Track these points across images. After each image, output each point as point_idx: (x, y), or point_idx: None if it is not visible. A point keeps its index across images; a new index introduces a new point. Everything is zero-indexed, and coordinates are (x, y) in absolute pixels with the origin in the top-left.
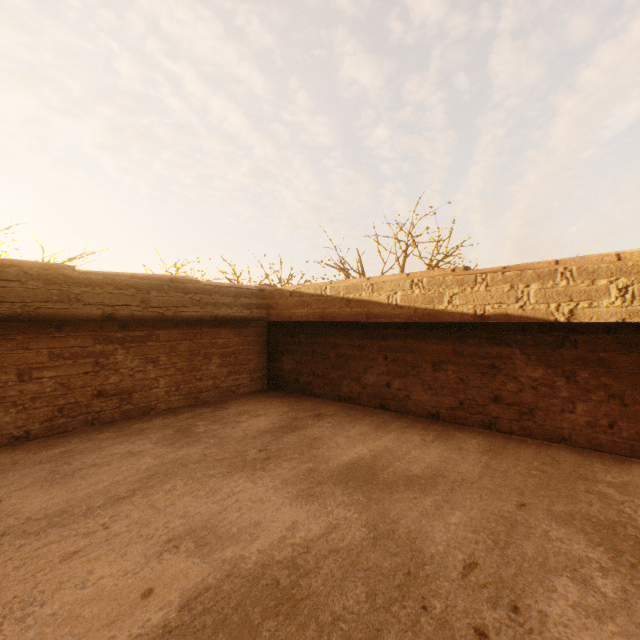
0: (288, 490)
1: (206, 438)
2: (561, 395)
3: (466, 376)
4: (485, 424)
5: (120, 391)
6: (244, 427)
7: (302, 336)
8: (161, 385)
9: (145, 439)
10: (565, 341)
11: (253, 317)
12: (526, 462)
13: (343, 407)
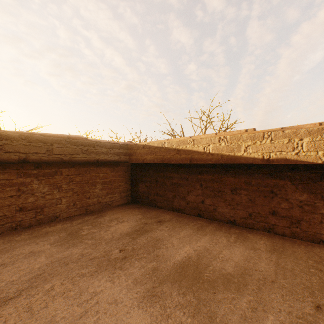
0: (137, 290)
1: (86, 240)
2: (320, 212)
3: (253, 198)
4: (266, 229)
5: (35, 207)
6: (112, 230)
7: (150, 172)
8: (63, 202)
9: (46, 240)
10: (323, 176)
11: (121, 160)
12: (303, 261)
13: (175, 215)
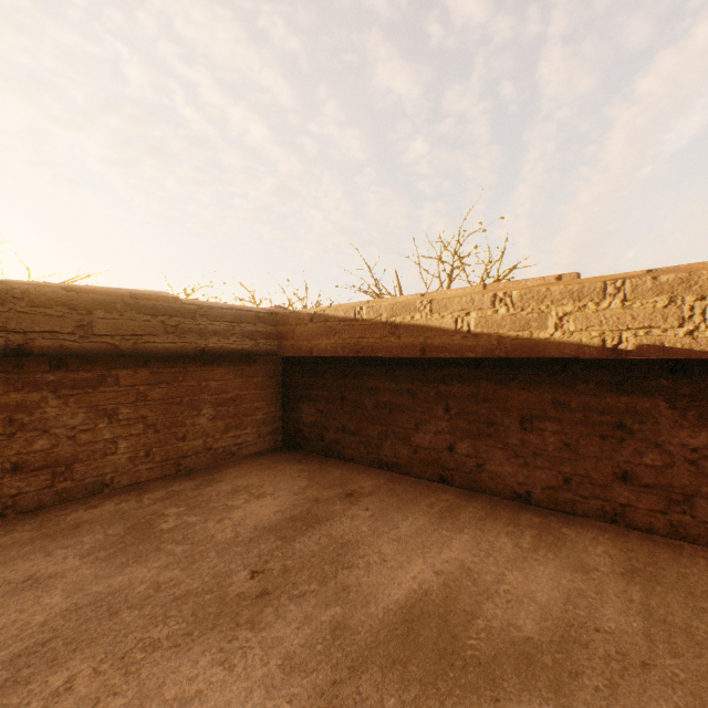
0: (291, 692)
1: (171, 544)
2: None
3: (574, 440)
4: (606, 515)
5: (52, 462)
6: (236, 519)
7: (328, 376)
8: (121, 449)
9: (72, 546)
10: None
11: (259, 350)
12: None
13: (385, 479)
